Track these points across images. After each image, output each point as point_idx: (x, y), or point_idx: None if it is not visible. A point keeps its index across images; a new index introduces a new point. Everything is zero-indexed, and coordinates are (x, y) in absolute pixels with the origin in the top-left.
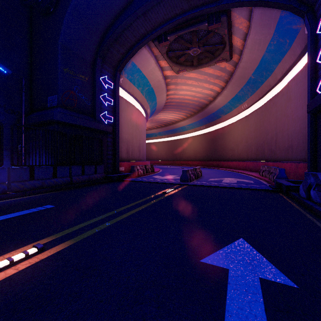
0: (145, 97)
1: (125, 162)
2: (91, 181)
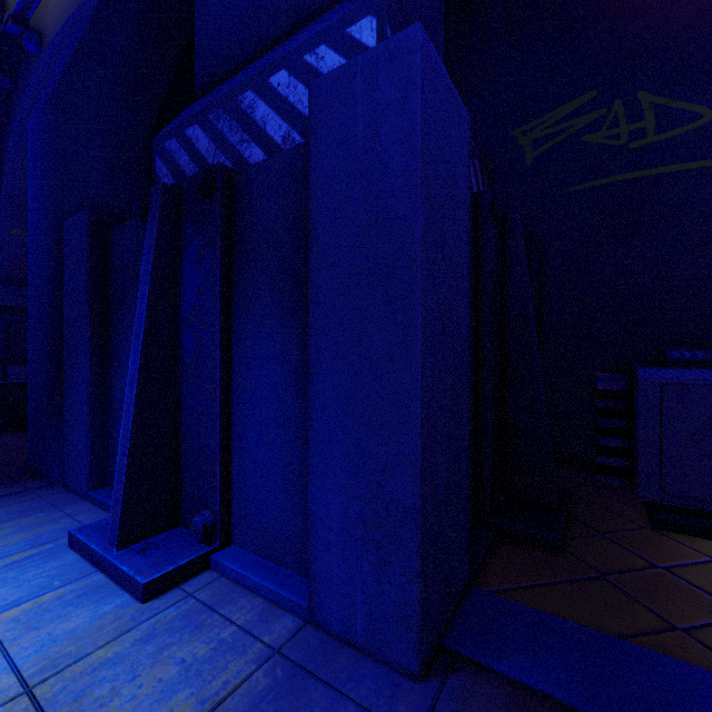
0: None
1: None
2: None
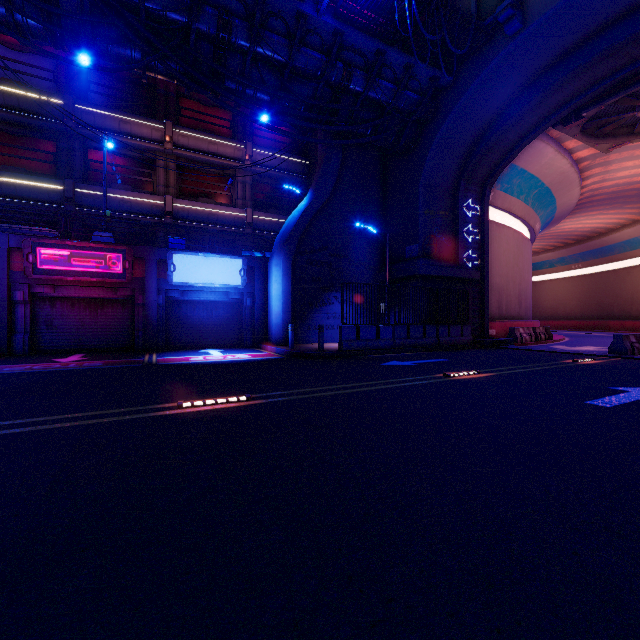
0: (531, 207)
1: (496, 322)
2: (458, 345)
